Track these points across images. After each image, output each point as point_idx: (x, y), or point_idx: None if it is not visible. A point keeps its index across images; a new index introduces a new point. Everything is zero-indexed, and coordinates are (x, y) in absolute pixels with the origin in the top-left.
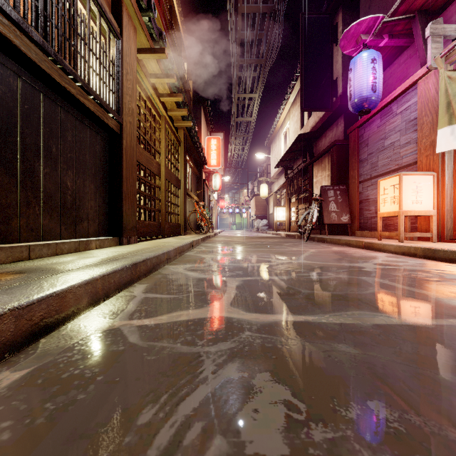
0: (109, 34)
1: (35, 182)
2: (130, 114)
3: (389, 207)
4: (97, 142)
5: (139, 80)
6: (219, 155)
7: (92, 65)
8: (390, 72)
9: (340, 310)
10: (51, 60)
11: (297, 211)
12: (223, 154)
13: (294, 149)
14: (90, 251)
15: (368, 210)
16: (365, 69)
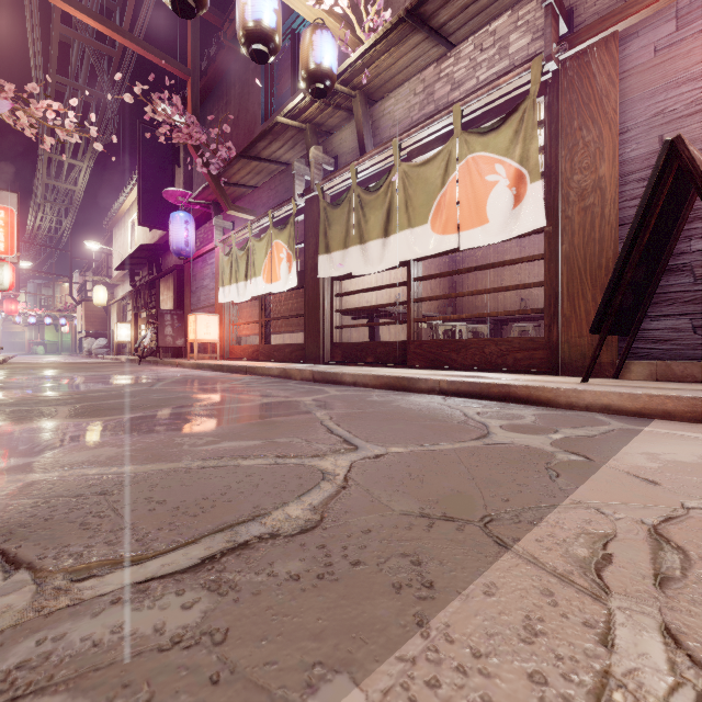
0: None
1: None
2: None
3: (192, 336)
4: None
5: None
6: (12, 237)
7: None
8: (210, 226)
9: (97, 380)
10: None
11: None
12: (17, 229)
13: (140, 256)
14: None
15: None
16: (181, 227)
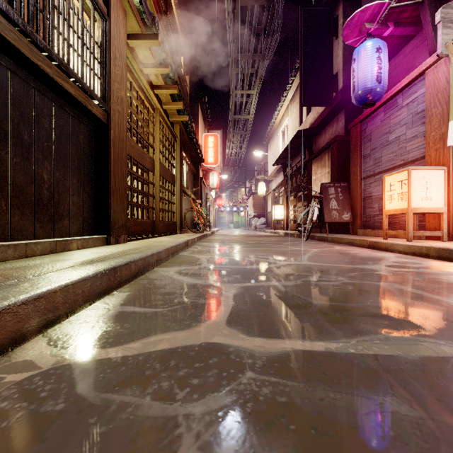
0: (94, 13)
1: (0, 173)
2: (118, 103)
3: (396, 204)
4: (80, 131)
5: (130, 69)
6: (217, 153)
7: (72, 44)
8: (395, 63)
9: (368, 331)
10: (19, 31)
11: (295, 210)
12: (220, 152)
13: (293, 147)
14: (70, 252)
15: (371, 208)
16: (370, 59)
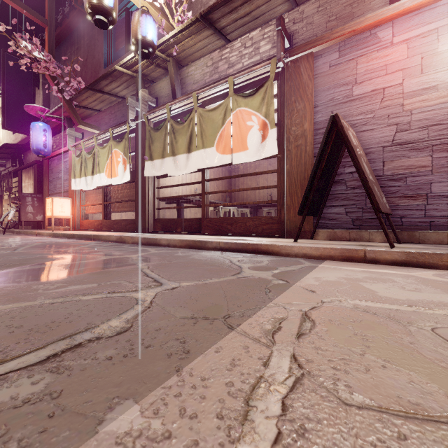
0: None
1: None
2: None
3: (50, 213)
4: None
5: None
6: None
7: None
8: (64, 135)
9: None
10: None
11: None
12: None
13: (4, 152)
14: None
15: None
16: (40, 133)
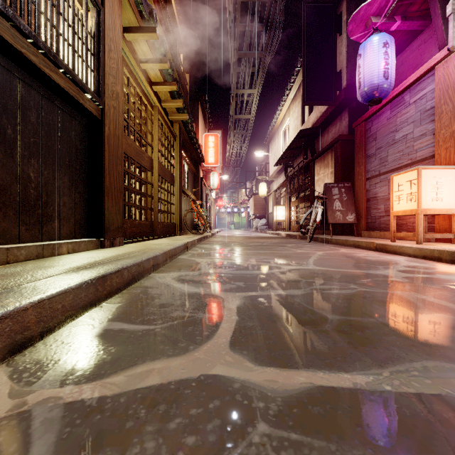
0: (86, 1)
1: None
2: (113, 98)
3: (404, 205)
4: (72, 127)
5: (127, 64)
6: (217, 153)
7: (62, 32)
8: (401, 59)
9: (400, 358)
10: None
11: (297, 211)
12: (221, 152)
13: (295, 146)
14: (59, 256)
15: (376, 209)
16: (377, 54)
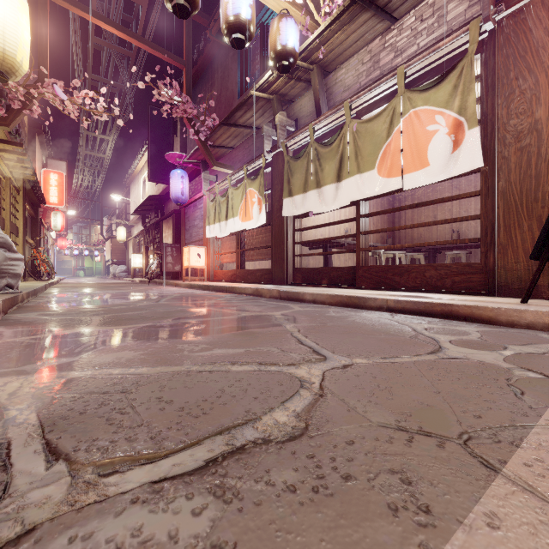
0: None
1: None
2: None
3: (186, 263)
4: None
5: None
6: (62, 193)
7: None
8: (199, 180)
9: (119, 296)
10: None
11: None
12: (66, 187)
13: (149, 204)
14: None
15: None
16: (178, 181)
